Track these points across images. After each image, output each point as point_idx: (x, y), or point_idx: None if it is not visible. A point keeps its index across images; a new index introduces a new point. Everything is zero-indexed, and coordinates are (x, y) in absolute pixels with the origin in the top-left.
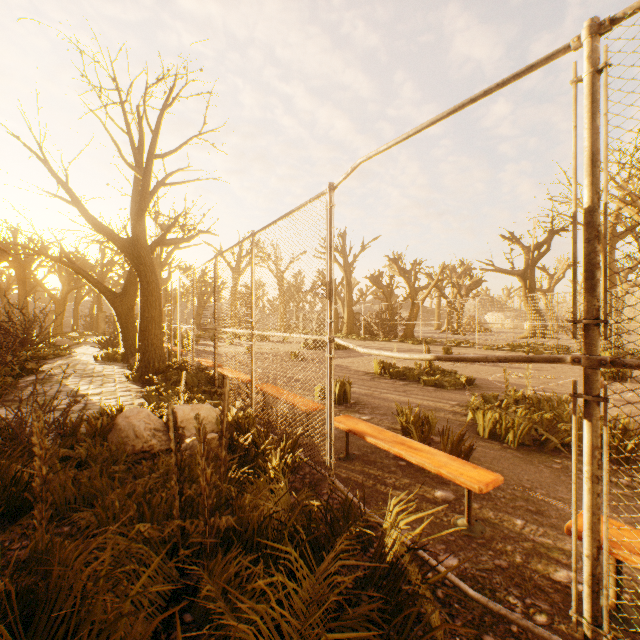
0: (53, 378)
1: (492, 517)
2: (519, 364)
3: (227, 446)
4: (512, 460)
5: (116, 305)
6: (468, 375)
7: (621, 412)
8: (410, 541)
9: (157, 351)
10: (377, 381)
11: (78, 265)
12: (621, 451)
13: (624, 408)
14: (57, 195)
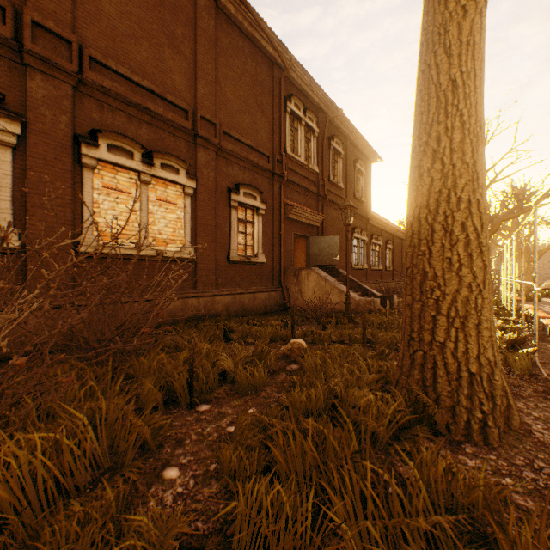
0: None
1: None
2: None
3: None
4: None
5: None
6: None
7: None
8: None
9: None
10: None
11: None
12: None
13: None
14: None
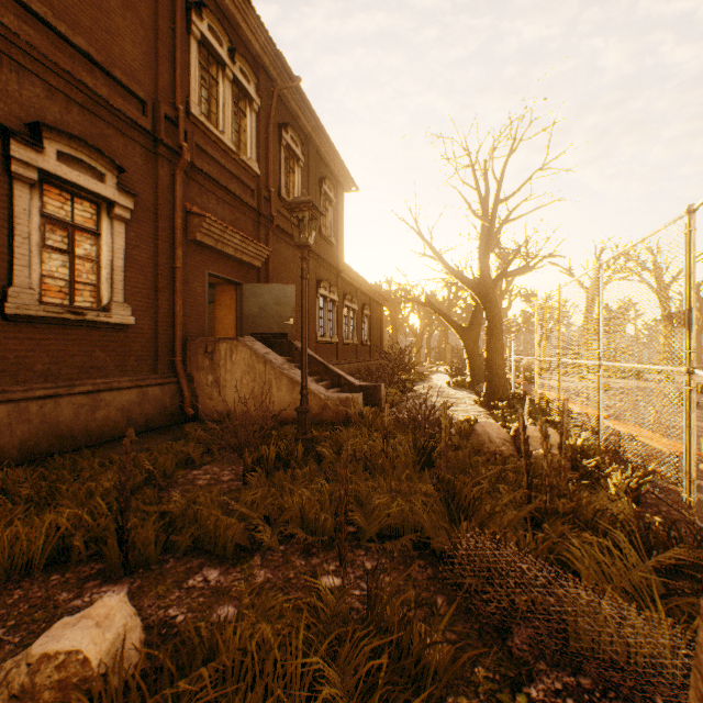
0: (422, 396)
1: None
2: None
3: (569, 469)
4: None
5: (463, 338)
6: None
7: None
8: None
9: (500, 380)
10: None
11: (435, 306)
12: None
13: None
14: (424, 254)
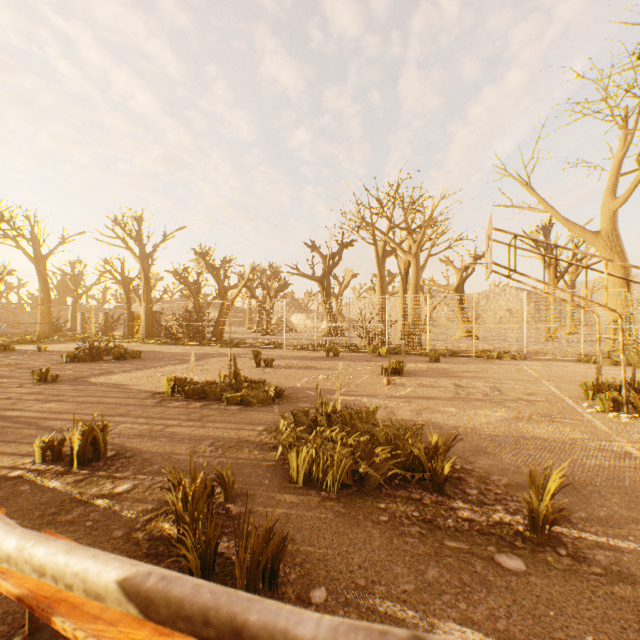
0: None
1: None
2: (323, 364)
3: None
4: (336, 524)
5: None
6: (278, 383)
7: (411, 411)
8: None
9: None
10: (165, 406)
11: None
12: (438, 476)
13: (411, 406)
14: None
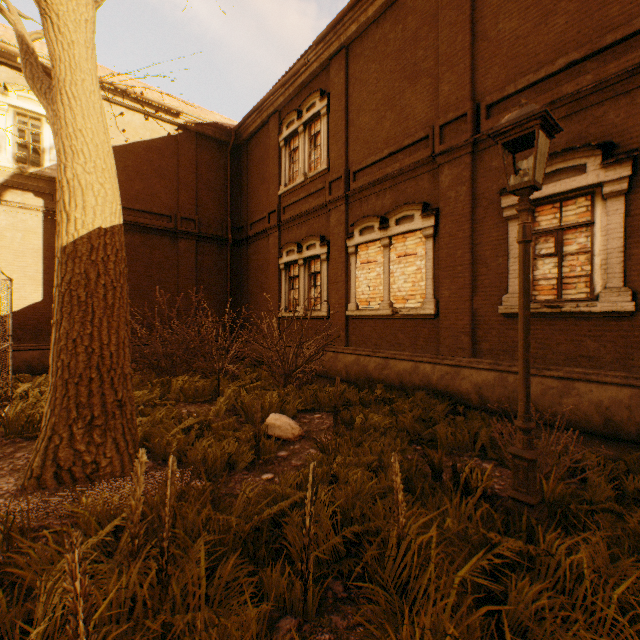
0: None
1: None
2: None
3: None
4: None
5: None
6: None
7: None
8: None
9: None
10: None
11: None
12: None
13: None
14: None
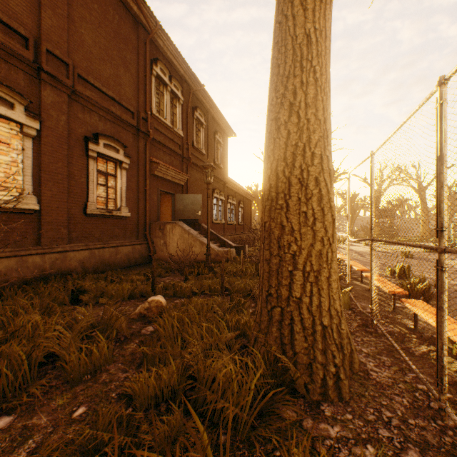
0: None
1: (410, 313)
2: None
3: None
4: None
5: None
6: None
7: None
8: (362, 306)
9: None
10: None
11: None
12: None
13: None
14: None
